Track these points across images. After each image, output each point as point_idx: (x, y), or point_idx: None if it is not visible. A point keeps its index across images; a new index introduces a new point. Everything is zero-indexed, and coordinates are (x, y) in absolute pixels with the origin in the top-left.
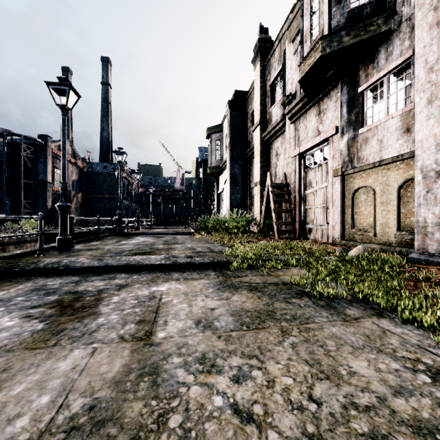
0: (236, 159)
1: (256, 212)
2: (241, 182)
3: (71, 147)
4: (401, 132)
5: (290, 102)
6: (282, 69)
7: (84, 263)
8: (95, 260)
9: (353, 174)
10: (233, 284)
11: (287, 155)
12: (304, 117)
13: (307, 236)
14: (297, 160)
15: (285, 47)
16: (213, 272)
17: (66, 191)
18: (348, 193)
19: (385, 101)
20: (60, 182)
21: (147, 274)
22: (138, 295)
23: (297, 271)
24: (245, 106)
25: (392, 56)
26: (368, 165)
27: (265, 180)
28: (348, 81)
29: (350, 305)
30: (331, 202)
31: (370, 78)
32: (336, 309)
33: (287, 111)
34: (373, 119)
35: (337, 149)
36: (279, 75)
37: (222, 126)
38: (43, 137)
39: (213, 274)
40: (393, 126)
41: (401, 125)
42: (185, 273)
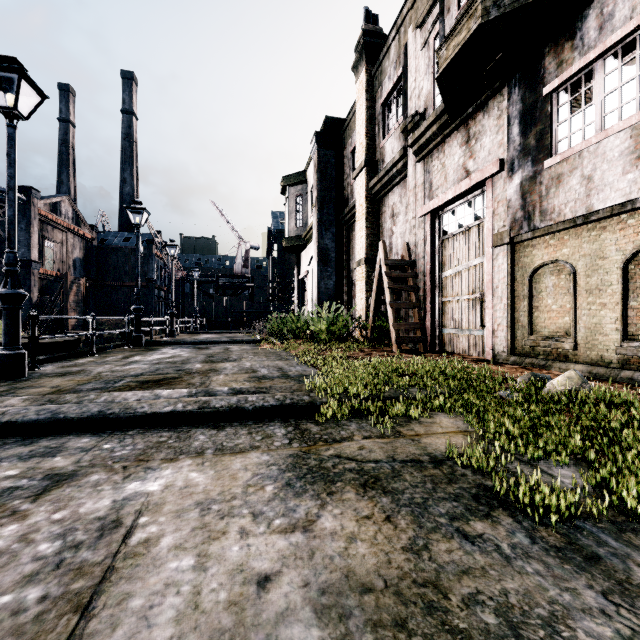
0: (328, 224)
1: (358, 307)
2: (335, 261)
3: (71, 207)
4: (633, 158)
5: (416, 127)
6: (401, 75)
7: (4, 413)
8: (39, 403)
9: (531, 240)
10: (322, 467)
11: (411, 213)
12: (441, 150)
13: (445, 346)
14: (428, 222)
15: (407, 38)
16: (281, 428)
17: (15, 267)
18: (521, 274)
19: (596, 106)
20: (53, 261)
21: (139, 437)
22: (76, 518)
23: (450, 424)
24: (341, 143)
25: (612, 21)
26: (562, 223)
27: (373, 257)
28: (523, 79)
29: (630, 545)
30: (489, 290)
31: (566, 67)
32: (605, 568)
33: (412, 140)
34: (572, 141)
35: (501, 199)
36: (397, 86)
37: (305, 175)
38: (25, 189)
39: (281, 435)
40: (615, 148)
41: (632, 145)
42: (223, 434)
